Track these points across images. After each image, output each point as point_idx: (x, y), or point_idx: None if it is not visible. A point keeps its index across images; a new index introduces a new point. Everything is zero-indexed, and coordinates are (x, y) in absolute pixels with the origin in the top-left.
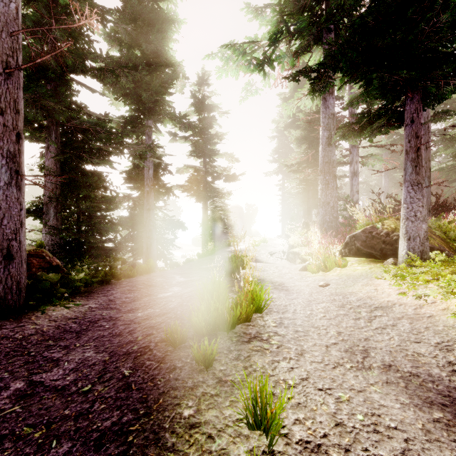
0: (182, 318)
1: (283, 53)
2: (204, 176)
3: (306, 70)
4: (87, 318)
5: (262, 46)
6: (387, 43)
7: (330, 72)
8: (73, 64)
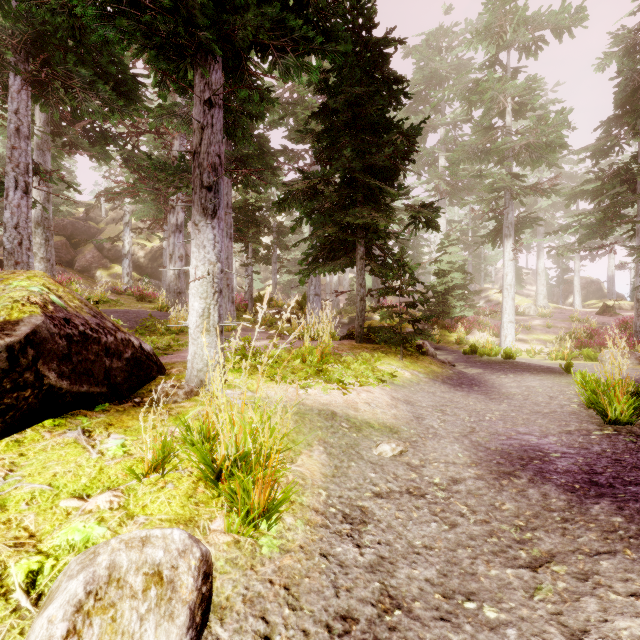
0: None
1: None
2: None
3: None
4: None
5: None
6: None
7: None
8: None
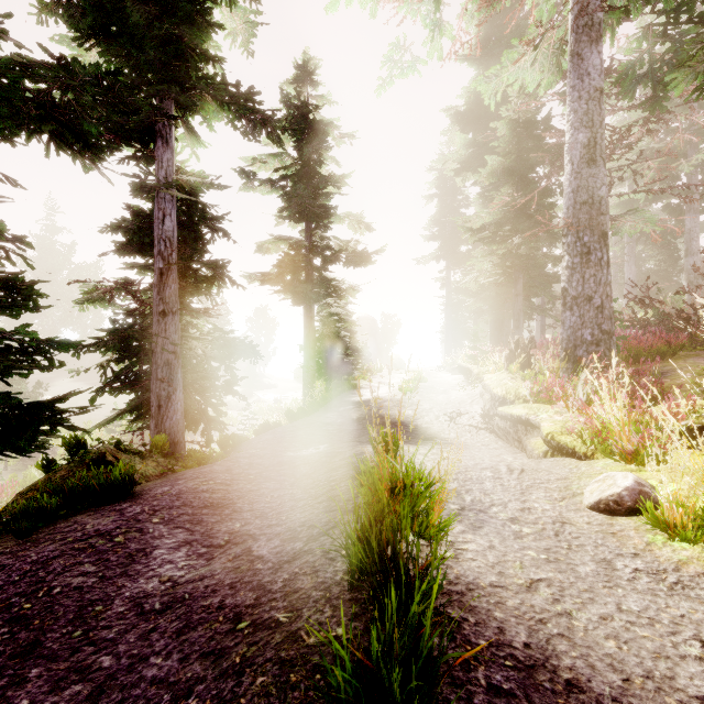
0: None
1: None
2: (306, 255)
3: None
4: None
5: None
6: None
7: None
8: None
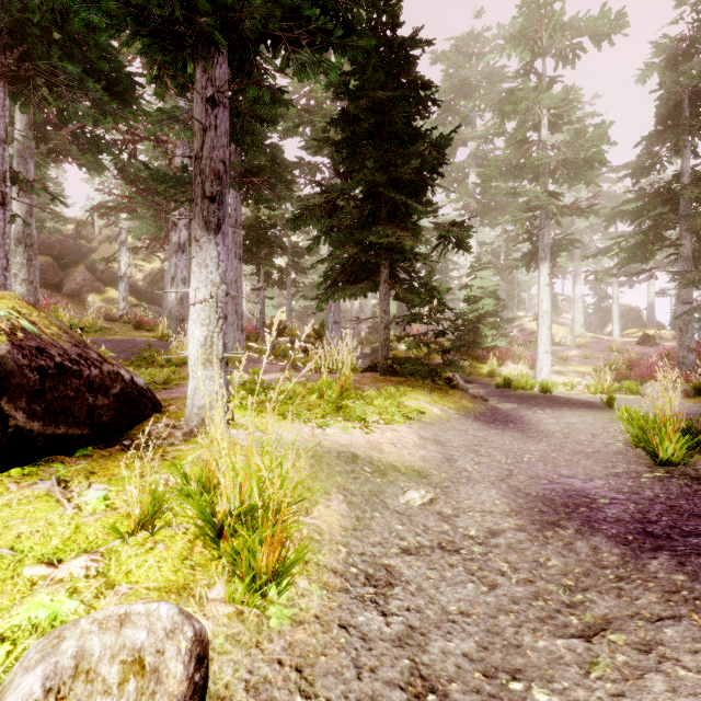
0: None
1: None
2: None
3: None
4: None
5: None
6: None
7: None
8: None
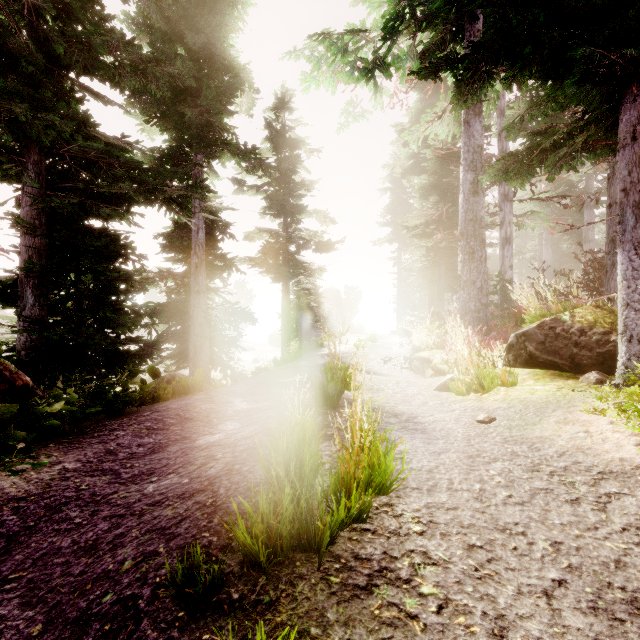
0: (226, 508)
1: (404, 53)
2: (284, 244)
3: (449, 57)
4: (46, 497)
5: (372, 41)
6: (593, 3)
7: (490, 61)
8: (68, 55)
